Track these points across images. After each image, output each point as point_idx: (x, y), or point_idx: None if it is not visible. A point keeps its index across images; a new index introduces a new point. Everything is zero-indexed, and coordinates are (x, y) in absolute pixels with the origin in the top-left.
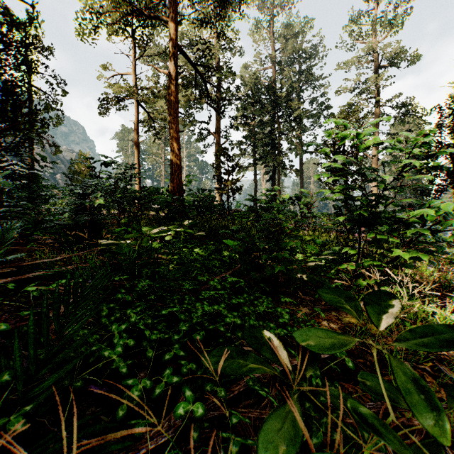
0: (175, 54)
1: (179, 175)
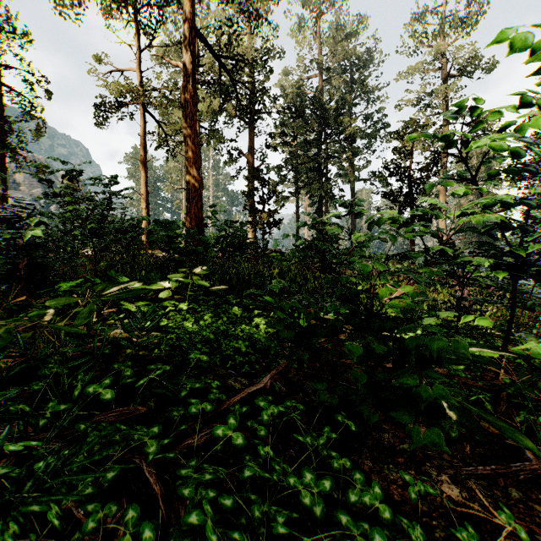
0: (193, 41)
1: (198, 203)
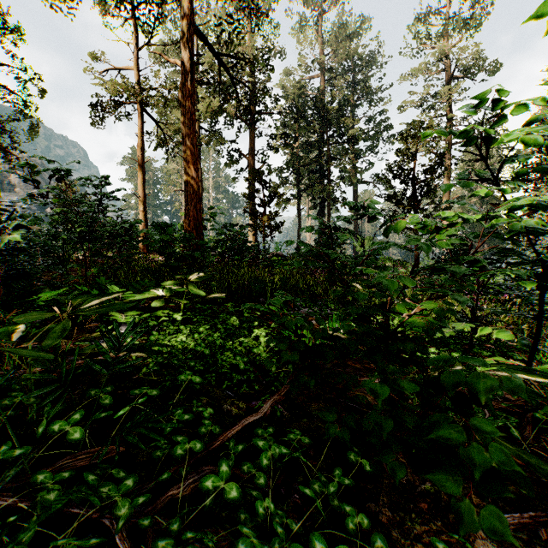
0: (191, 38)
1: (196, 205)
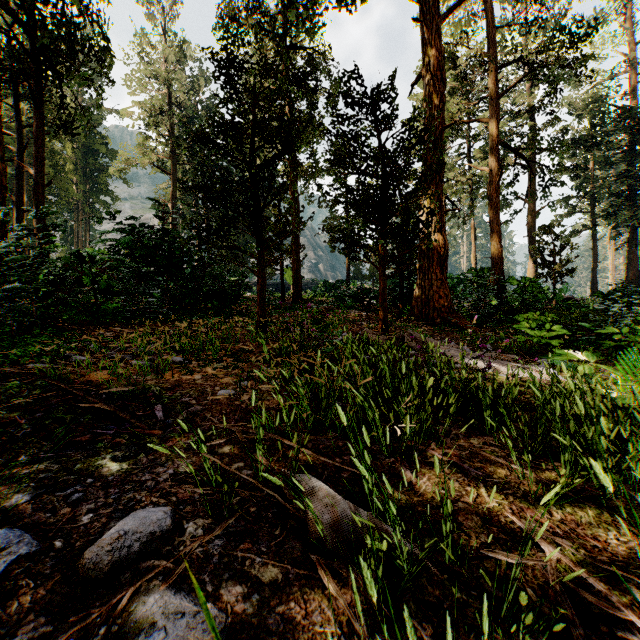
0: (497, 151)
1: (500, 267)
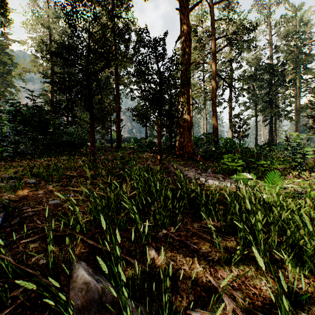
0: (215, 78)
1: (217, 132)
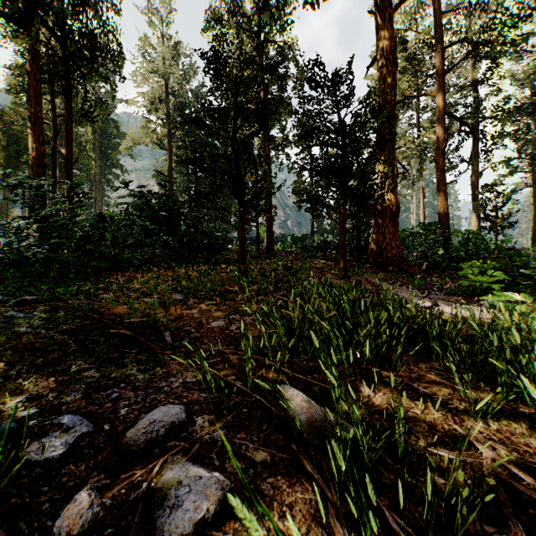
0: (443, 120)
1: (446, 221)
